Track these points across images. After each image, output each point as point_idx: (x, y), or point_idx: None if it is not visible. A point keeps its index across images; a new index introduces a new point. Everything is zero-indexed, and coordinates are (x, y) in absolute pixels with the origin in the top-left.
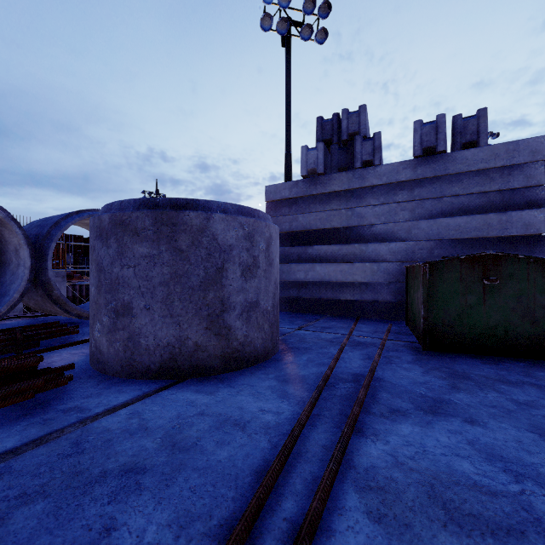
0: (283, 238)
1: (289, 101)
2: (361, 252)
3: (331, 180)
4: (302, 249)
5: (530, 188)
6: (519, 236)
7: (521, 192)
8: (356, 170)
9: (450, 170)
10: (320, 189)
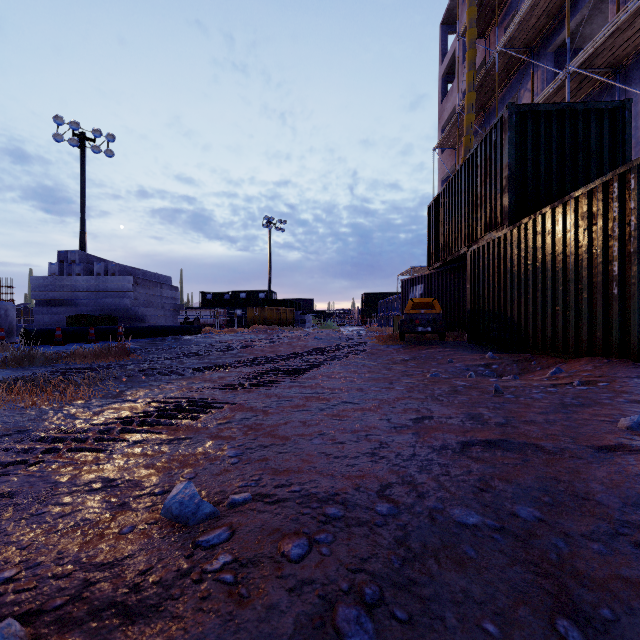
0: (43, 302)
1: (83, 193)
2: (76, 311)
3: (64, 279)
4: (50, 309)
5: (130, 292)
6: (127, 307)
7: (128, 293)
8: (75, 276)
9: (107, 283)
10: (59, 282)
